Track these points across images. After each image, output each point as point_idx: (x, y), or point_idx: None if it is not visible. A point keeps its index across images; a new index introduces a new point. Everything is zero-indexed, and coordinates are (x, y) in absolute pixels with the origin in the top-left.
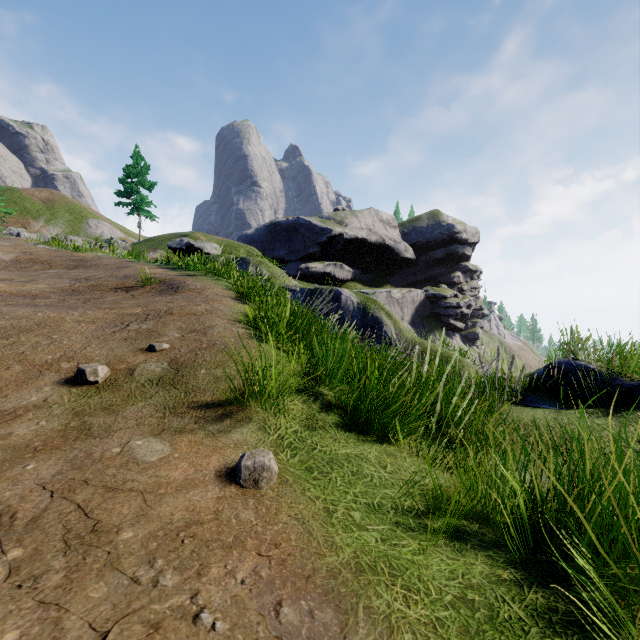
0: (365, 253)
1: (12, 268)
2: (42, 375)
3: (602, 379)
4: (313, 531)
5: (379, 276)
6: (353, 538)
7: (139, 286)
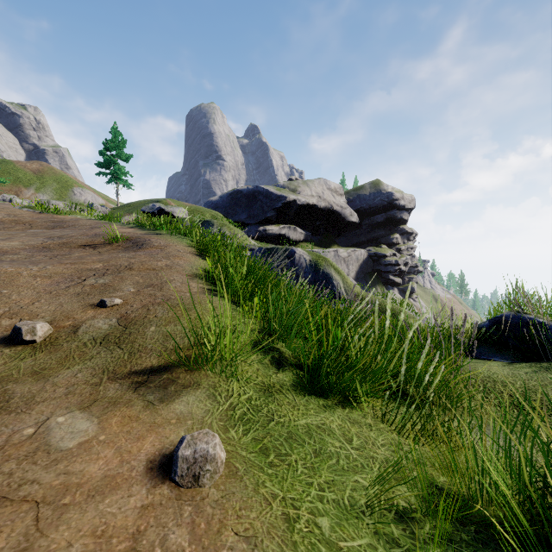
0: (315, 217)
1: None
2: None
3: None
4: None
5: (328, 237)
6: None
7: (107, 243)
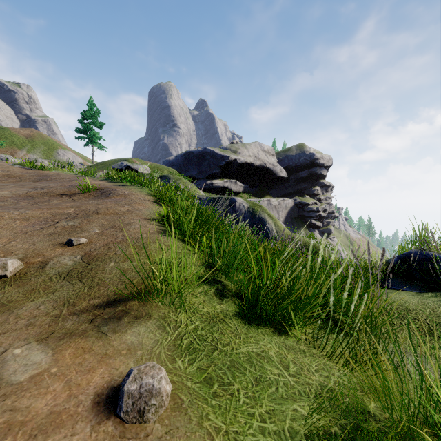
0: (252, 173)
1: None
2: None
3: None
4: None
5: (262, 189)
6: None
7: (80, 193)
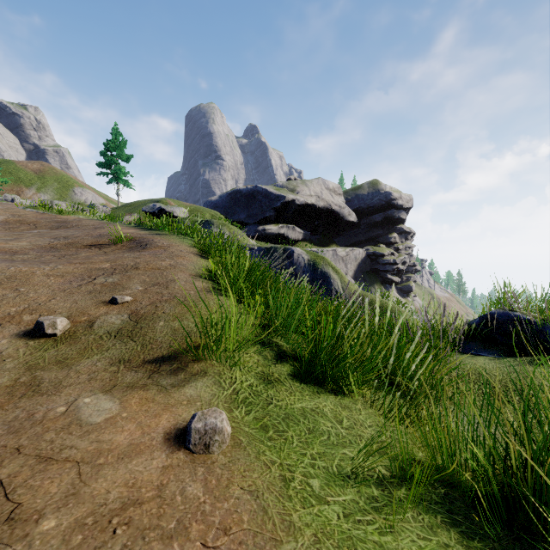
0: (314, 217)
1: (1, 228)
2: (2, 327)
3: (537, 329)
4: (268, 508)
5: (326, 237)
6: (313, 515)
7: (111, 244)
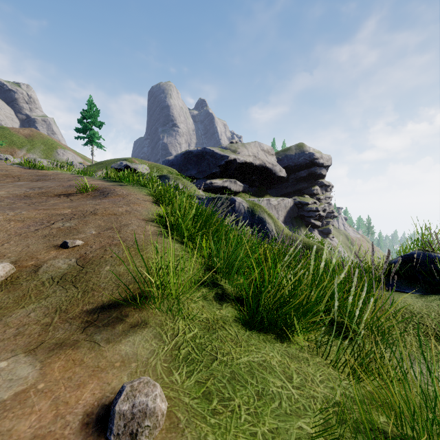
0: (252, 173)
1: None
2: None
3: None
4: None
5: (261, 189)
6: None
7: (78, 193)
